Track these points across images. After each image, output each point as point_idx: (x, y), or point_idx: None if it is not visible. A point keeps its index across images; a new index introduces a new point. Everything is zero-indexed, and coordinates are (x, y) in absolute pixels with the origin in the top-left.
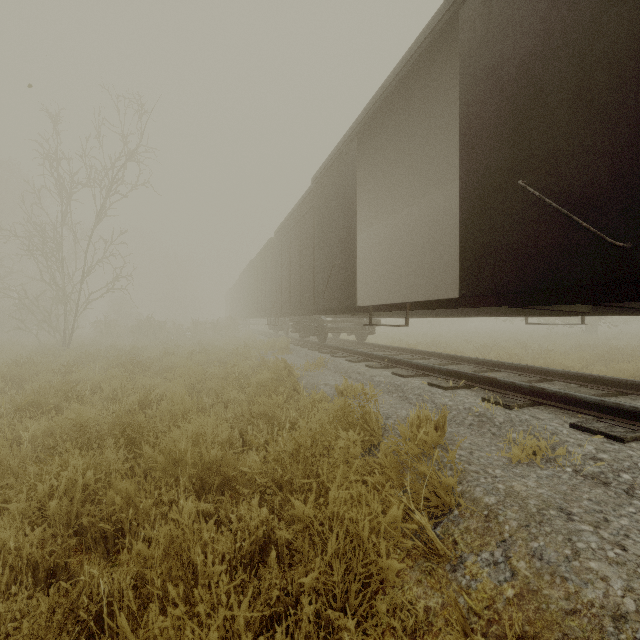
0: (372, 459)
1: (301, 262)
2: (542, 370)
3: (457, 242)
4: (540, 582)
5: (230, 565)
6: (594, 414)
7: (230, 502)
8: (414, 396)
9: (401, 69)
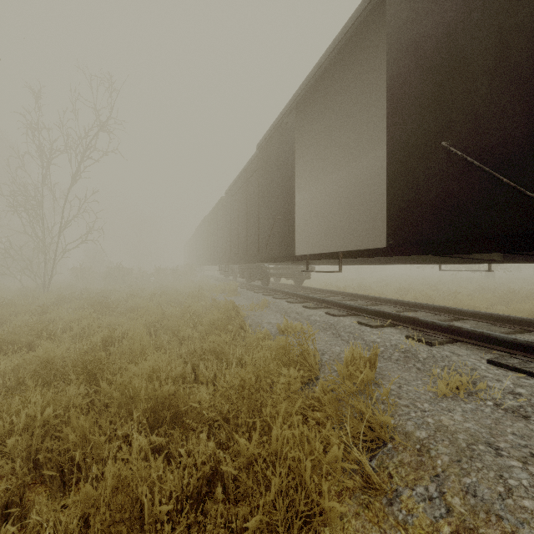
0: (311, 394)
1: (247, 217)
2: (456, 310)
3: (380, 200)
4: (476, 520)
5: (178, 501)
6: (507, 351)
7: (180, 436)
8: (346, 334)
9: (334, 47)
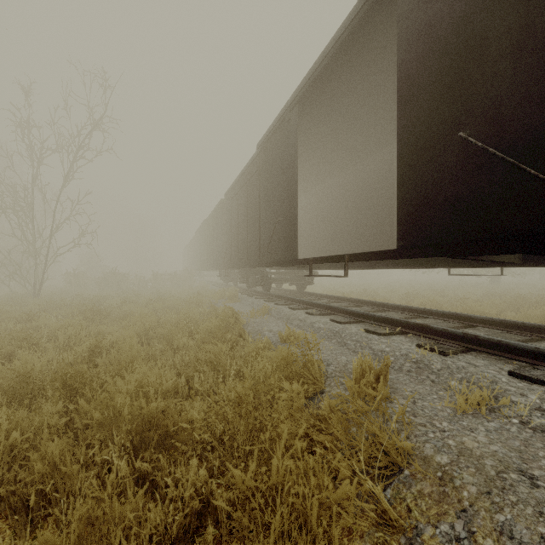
0: (316, 411)
1: (248, 220)
2: (467, 317)
3: (387, 202)
4: None
5: (160, 544)
6: (528, 361)
7: (167, 462)
8: (352, 342)
9: (340, 36)
